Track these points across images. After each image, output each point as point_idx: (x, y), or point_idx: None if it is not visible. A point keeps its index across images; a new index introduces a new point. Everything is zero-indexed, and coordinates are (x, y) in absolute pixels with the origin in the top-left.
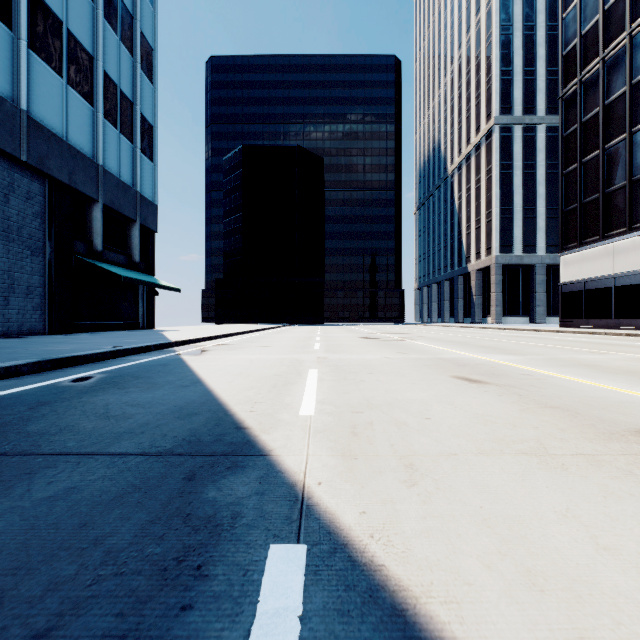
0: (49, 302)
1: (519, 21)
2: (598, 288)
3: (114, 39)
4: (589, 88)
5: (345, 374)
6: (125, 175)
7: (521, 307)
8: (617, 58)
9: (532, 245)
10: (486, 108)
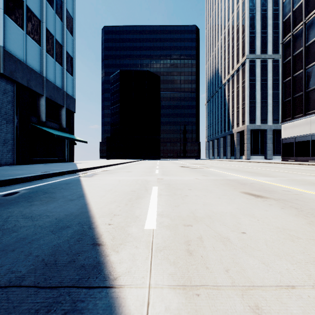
0: (16, 148)
1: (259, 6)
2: (302, 141)
3: (52, 12)
4: (297, 38)
5: (174, 190)
6: (58, 82)
7: (260, 151)
8: (312, 21)
9: (265, 119)
10: (242, 50)
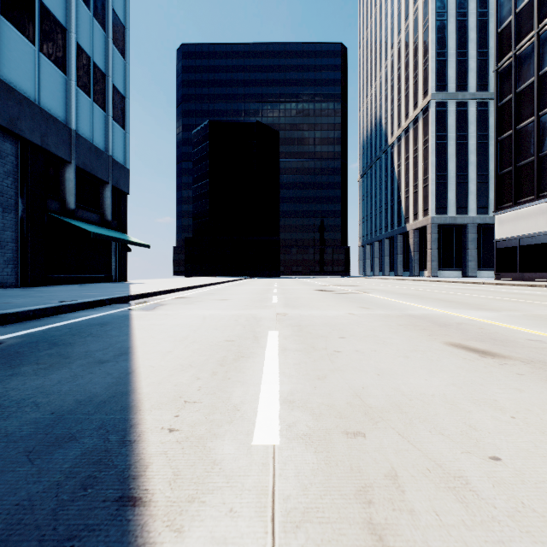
0: (21, 256)
1: (453, 8)
2: (532, 244)
3: (87, 14)
4: (524, 60)
5: (312, 339)
6: (98, 140)
7: (454, 262)
8: None
9: (464, 207)
10: (423, 86)
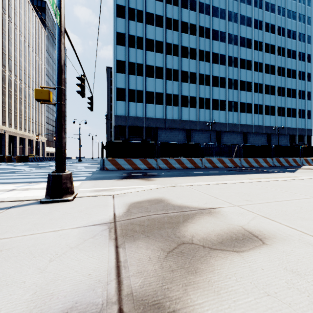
0: None
1: None
2: None
3: (300, 100)
4: None
5: None
6: (302, 126)
7: None
8: None
9: None
10: None
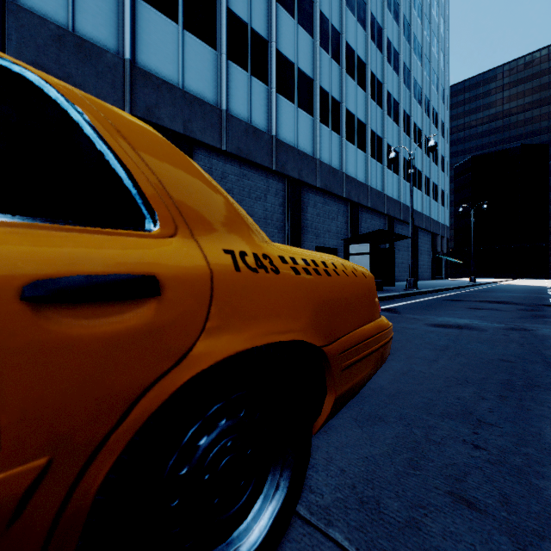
0: (431, 270)
1: None
2: None
3: (440, 173)
4: None
5: None
6: (442, 221)
7: None
8: None
9: None
10: None
